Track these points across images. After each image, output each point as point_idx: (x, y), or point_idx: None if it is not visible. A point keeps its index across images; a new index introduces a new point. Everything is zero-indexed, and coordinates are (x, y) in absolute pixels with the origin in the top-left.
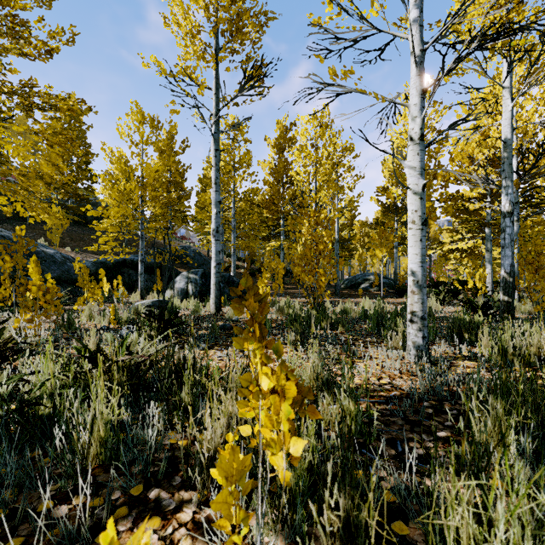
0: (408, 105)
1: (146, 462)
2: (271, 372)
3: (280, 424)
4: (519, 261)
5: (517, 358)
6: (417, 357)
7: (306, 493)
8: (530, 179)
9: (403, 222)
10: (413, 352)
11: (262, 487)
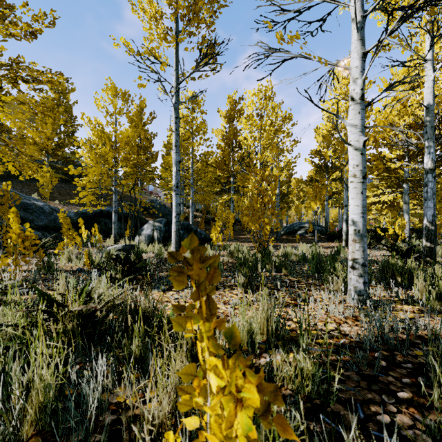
0: (349, 67)
1: (88, 430)
2: (222, 362)
3: (235, 441)
4: (440, 212)
5: None
6: (358, 301)
7: None
8: None
9: (332, 179)
10: (354, 297)
11: None
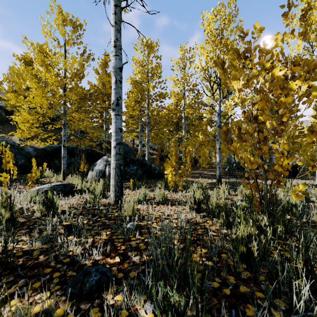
0: None
1: None
2: None
3: None
4: None
5: None
6: None
7: None
8: None
9: None
10: None
11: None
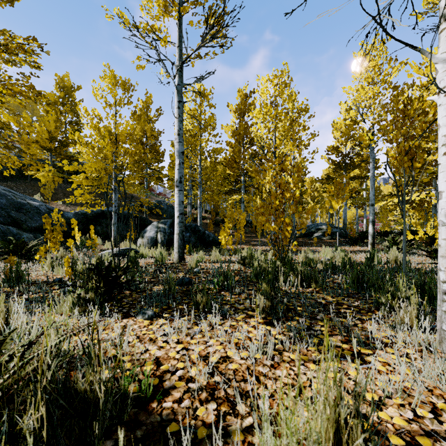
0: None
1: None
2: None
3: None
4: None
5: None
6: None
7: None
8: None
9: (351, 177)
10: None
11: None
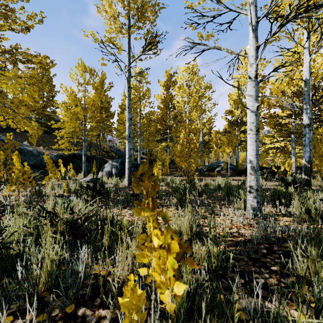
0: (247, 56)
1: (78, 287)
2: (160, 233)
3: (167, 271)
4: (314, 154)
5: (317, 216)
6: (253, 214)
7: (186, 321)
8: (319, 104)
9: (241, 131)
10: (251, 211)
11: (154, 313)
